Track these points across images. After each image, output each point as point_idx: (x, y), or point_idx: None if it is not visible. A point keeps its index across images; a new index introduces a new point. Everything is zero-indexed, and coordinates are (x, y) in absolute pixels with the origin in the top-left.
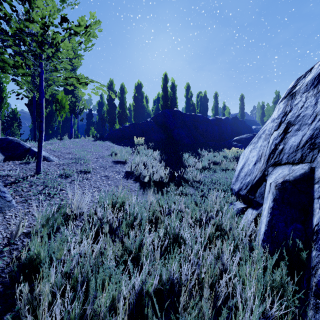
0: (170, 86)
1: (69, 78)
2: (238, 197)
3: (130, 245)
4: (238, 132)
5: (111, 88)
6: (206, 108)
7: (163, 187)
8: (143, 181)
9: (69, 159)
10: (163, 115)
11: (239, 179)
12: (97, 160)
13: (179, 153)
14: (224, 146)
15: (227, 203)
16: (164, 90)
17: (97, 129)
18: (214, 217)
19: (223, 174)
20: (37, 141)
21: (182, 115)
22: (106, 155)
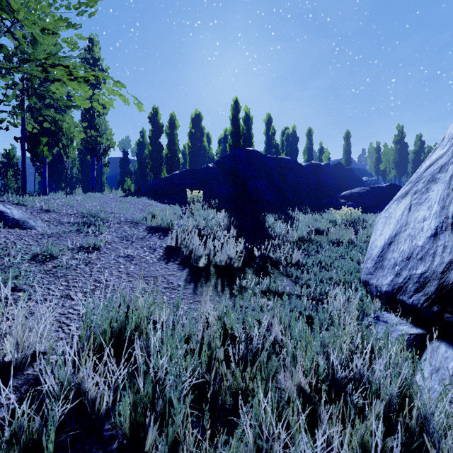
0: (242, 118)
1: (50, 67)
2: (387, 304)
3: None
4: (343, 185)
5: (156, 119)
6: (295, 151)
7: (233, 278)
8: (197, 266)
9: (69, 225)
10: (233, 158)
11: (388, 266)
12: (120, 226)
13: (259, 215)
14: (326, 206)
15: (367, 317)
16: (234, 124)
17: (136, 181)
18: (365, 372)
19: (336, 251)
20: (26, 195)
21: (261, 158)
22: (137, 219)
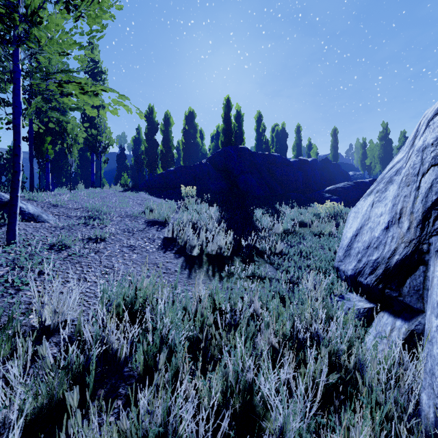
0: (234, 116)
1: (65, 83)
2: (352, 285)
3: (134, 436)
4: (330, 180)
5: (151, 117)
6: (284, 147)
7: (222, 265)
8: (191, 255)
9: (76, 218)
10: (225, 155)
11: (353, 254)
12: (122, 220)
13: (248, 209)
14: (312, 200)
15: (334, 296)
16: (226, 121)
17: (132, 176)
18: (321, 333)
19: (317, 242)
20: (34, 191)
21: (251, 155)
22: (137, 213)
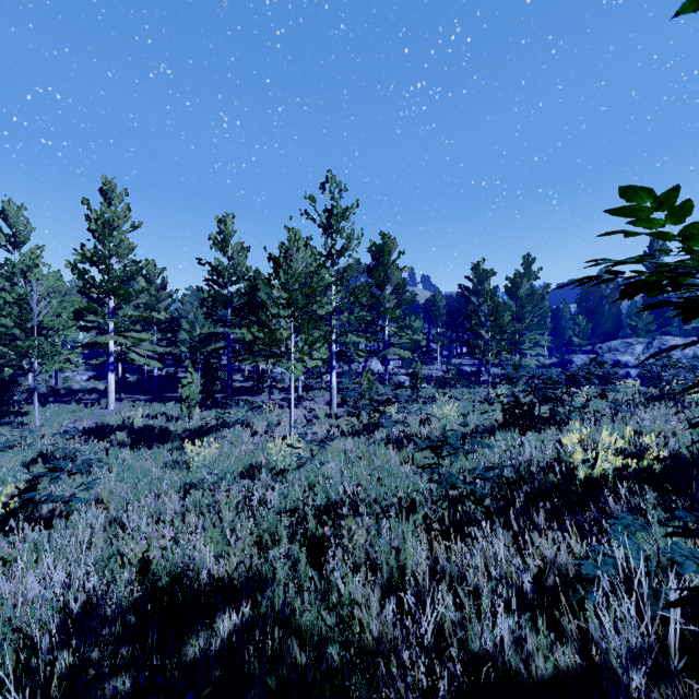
0: None
1: None
2: None
3: None
4: None
5: None
6: None
7: None
8: None
9: None
10: None
11: None
12: None
13: None
14: None
15: None
16: None
17: None
18: None
19: None
20: None
21: None
22: None
